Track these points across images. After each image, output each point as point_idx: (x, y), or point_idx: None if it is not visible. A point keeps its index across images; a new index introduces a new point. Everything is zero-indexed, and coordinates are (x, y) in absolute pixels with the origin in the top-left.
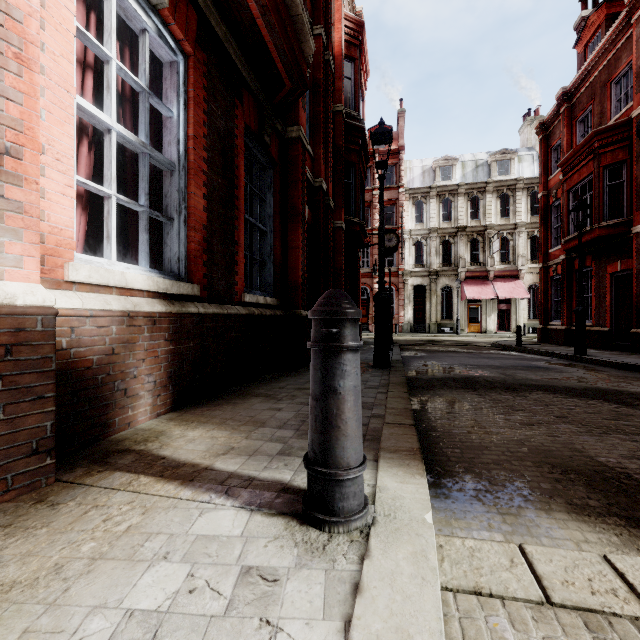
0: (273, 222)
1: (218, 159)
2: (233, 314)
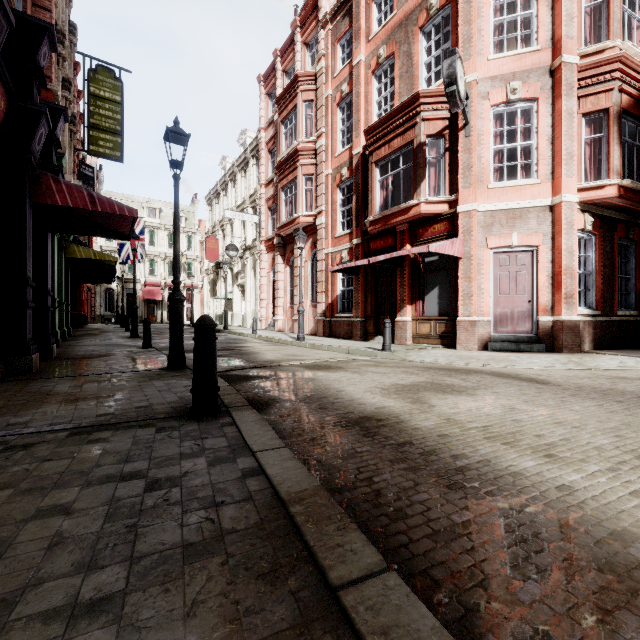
0: (634, 272)
1: (606, 262)
2: (613, 320)
